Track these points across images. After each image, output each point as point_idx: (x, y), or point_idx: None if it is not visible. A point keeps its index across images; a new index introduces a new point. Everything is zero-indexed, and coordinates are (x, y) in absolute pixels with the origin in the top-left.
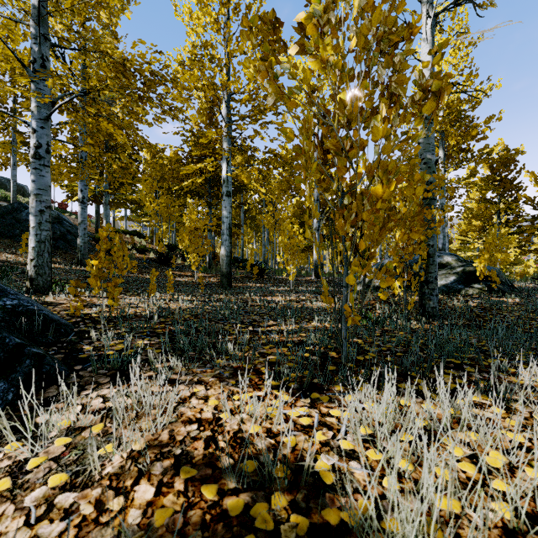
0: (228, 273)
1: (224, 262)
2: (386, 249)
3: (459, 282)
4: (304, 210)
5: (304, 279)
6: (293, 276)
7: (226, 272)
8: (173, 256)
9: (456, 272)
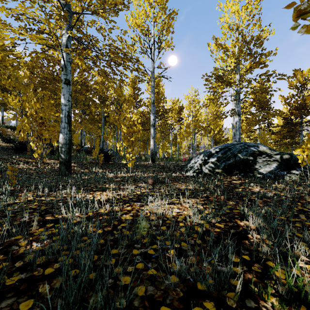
0: (66, 161)
1: (62, 150)
2: (194, 143)
3: (281, 168)
4: (144, 114)
5: (143, 164)
6: (132, 163)
7: (64, 160)
8: (28, 145)
9: (275, 160)
